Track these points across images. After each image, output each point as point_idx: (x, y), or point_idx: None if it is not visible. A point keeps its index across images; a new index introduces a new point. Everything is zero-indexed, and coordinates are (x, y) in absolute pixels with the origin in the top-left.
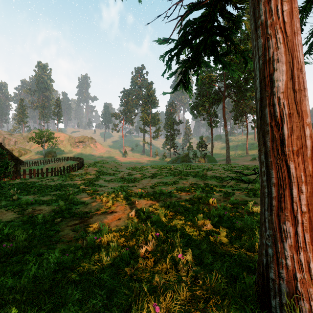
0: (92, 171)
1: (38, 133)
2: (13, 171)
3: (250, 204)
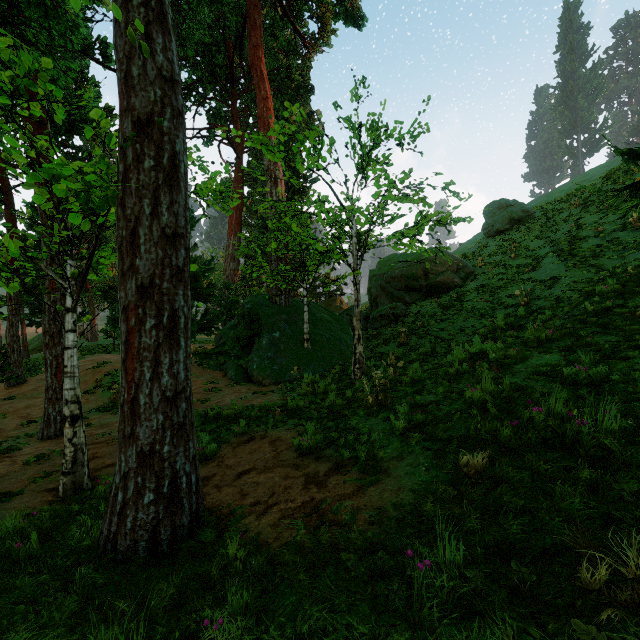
0: None
1: None
2: None
3: None
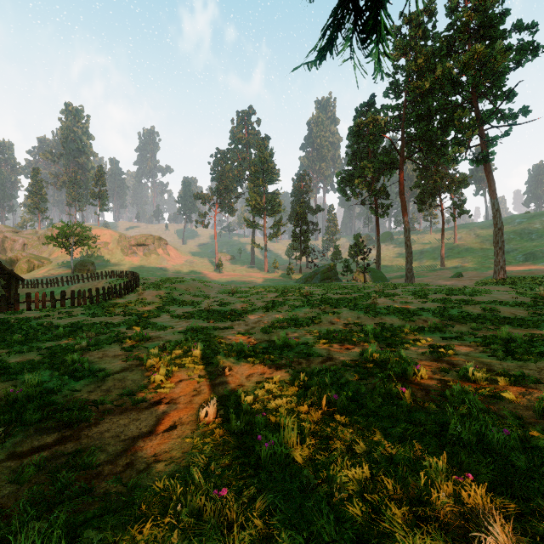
0: (152, 298)
1: (61, 228)
2: None
3: None
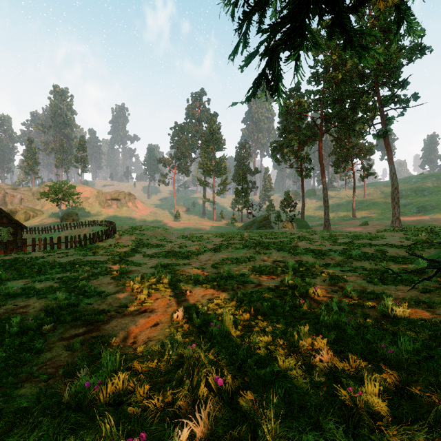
0: (127, 242)
1: (52, 186)
2: (7, 242)
3: (389, 301)
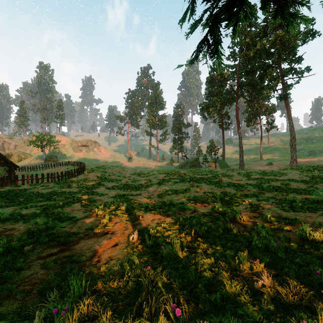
0: (93, 177)
1: (38, 136)
2: (3, 177)
3: (307, 227)
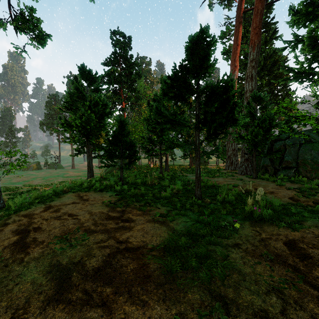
0: None
1: None
2: None
3: None
